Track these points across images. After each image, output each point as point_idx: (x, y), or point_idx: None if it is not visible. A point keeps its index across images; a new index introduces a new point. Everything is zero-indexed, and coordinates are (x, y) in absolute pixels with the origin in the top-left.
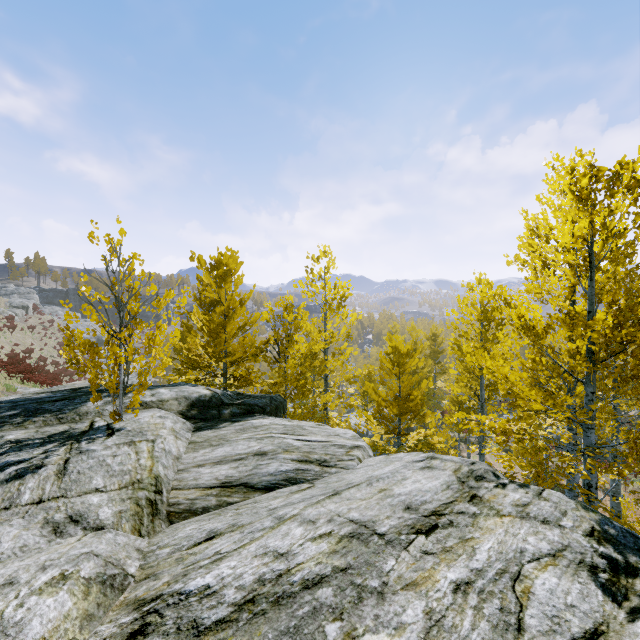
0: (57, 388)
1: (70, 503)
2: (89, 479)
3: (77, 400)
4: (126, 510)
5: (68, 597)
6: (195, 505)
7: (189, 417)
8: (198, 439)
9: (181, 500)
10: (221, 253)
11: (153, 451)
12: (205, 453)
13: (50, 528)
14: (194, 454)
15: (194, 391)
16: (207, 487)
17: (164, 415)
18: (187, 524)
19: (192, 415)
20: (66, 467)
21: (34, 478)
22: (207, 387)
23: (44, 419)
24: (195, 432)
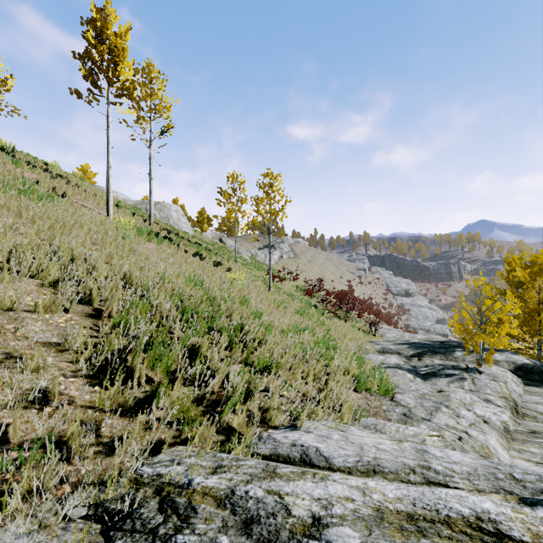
0: (431, 339)
1: (482, 395)
2: (485, 389)
3: (449, 349)
4: (506, 405)
5: (506, 417)
6: (537, 418)
7: (517, 375)
8: (529, 390)
9: (528, 413)
10: (536, 256)
11: (507, 387)
12: (537, 398)
13: (481, 400)
14: (529, 397)
15: (517, 359)
16: (542, 414)
17: (504, 370)
18: (535, 423)
19: (519, 374)
20: (473, 382)
21: (465, 382)
22: (526, 358)
23: (440, 356)
24: (525, 385)
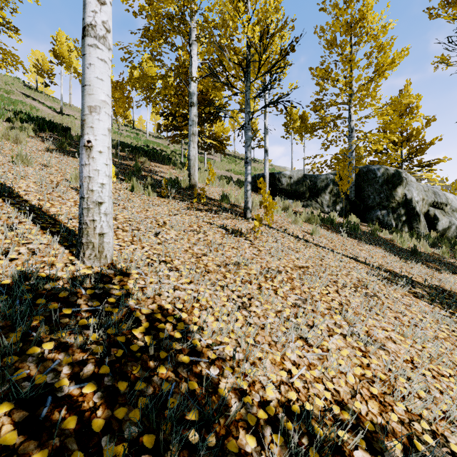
0: None
1: None
2: None
3: None
4: None
5: None
6: None
7: None
8: None
9: None
10: None
11: None
12: None
13: None
14: None
15: None
16: None
17: None
18: None
19: None
20: None
21: None
22: None
23: None
24: None
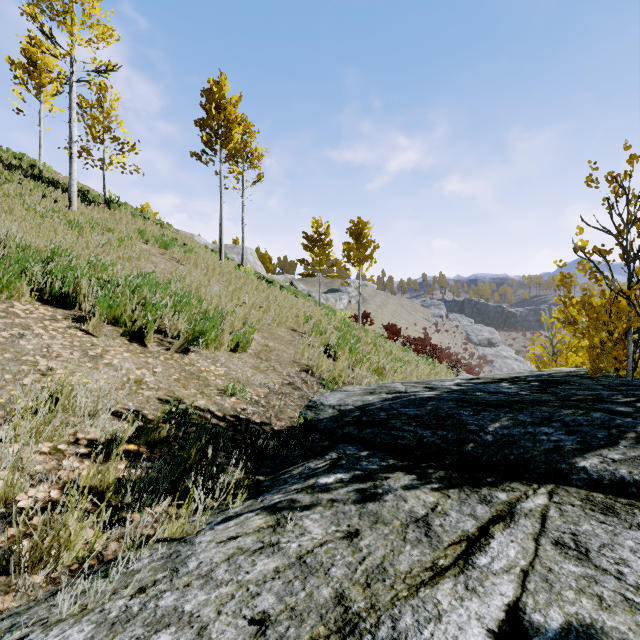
0: None
1: None
2: None
3: None
4: None
5: None
6: None
7: None
8: None
9: None
10: None
11: None
12: None
13: None
14: None
15: None
16: None
17: None
18: None
19: None
20: None
21: None
22: None
23: None
24: None
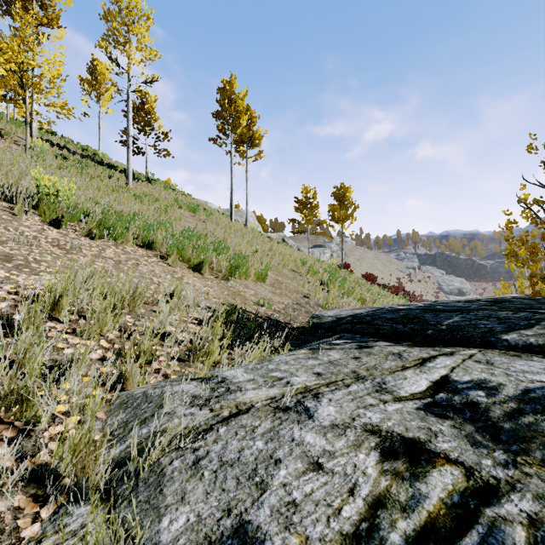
0: None
1: None
2: None
3: None
4: None
5: None
6: None
7: None
8: None
9: None
10: None
11: None
12: None
13: None
14: None
15: None
16: None
17: None
18: None
19: None
20: None
21: None
22: None
23: None
24: None
